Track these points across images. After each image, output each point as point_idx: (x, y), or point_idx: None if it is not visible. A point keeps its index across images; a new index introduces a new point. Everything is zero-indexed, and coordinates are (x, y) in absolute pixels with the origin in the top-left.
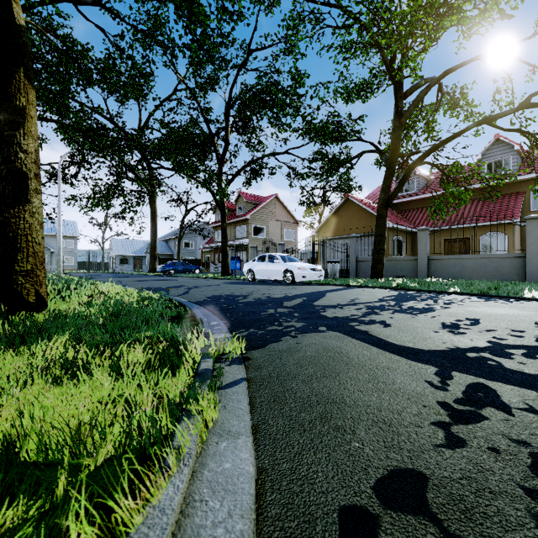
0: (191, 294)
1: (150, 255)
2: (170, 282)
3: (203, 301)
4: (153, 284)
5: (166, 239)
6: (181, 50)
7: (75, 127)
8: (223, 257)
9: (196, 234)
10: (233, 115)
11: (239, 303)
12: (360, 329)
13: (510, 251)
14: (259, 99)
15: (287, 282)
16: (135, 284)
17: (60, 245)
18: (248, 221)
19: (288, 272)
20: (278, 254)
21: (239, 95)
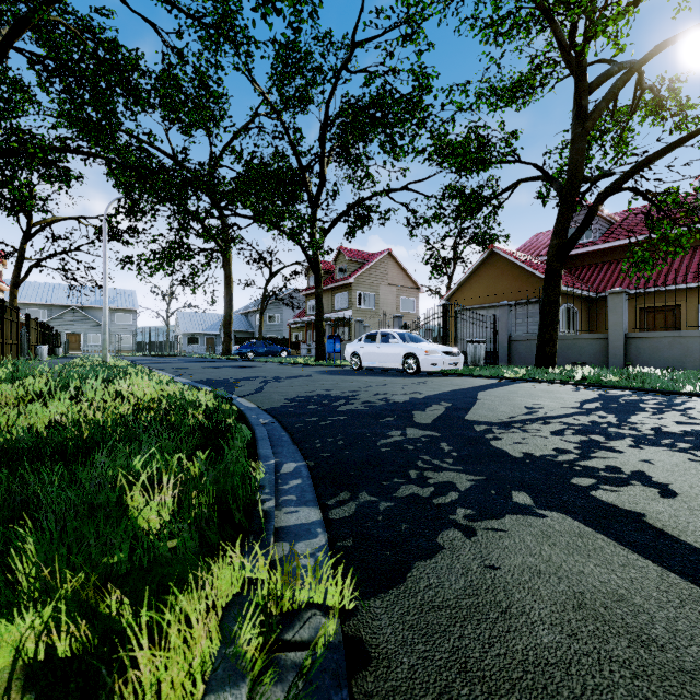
0: (265, 393)
1: (224, 333)
2: (244, 370)
3: (281, 407)
4: (219, 374)
5: (246, 311)
6: (258, 47)
7: (121, 162)
8: (317, 335)
9: (283, 305)
10: (330, 138)
11: (338, 413)
12: (614, 506)
13: None
14: (366, 115)
15: (408, 371)
16: (195, 374)
17: (106, 321)
18: (351, 286)
19: (410, 357)
20: (395, 330)
21: (339, 112)
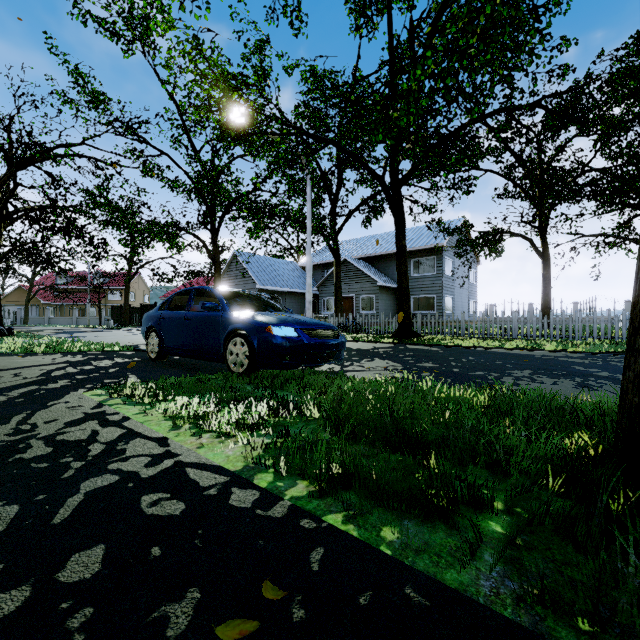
0: None
1: None
2: None
3: None
4: None
5: None
6: None
7: None
8: None
9: None
10: None
11: None
12: None
13: (97, 315)
14: None
15: None
16: None
17: None
18: None
19: None
20: None
21: None
